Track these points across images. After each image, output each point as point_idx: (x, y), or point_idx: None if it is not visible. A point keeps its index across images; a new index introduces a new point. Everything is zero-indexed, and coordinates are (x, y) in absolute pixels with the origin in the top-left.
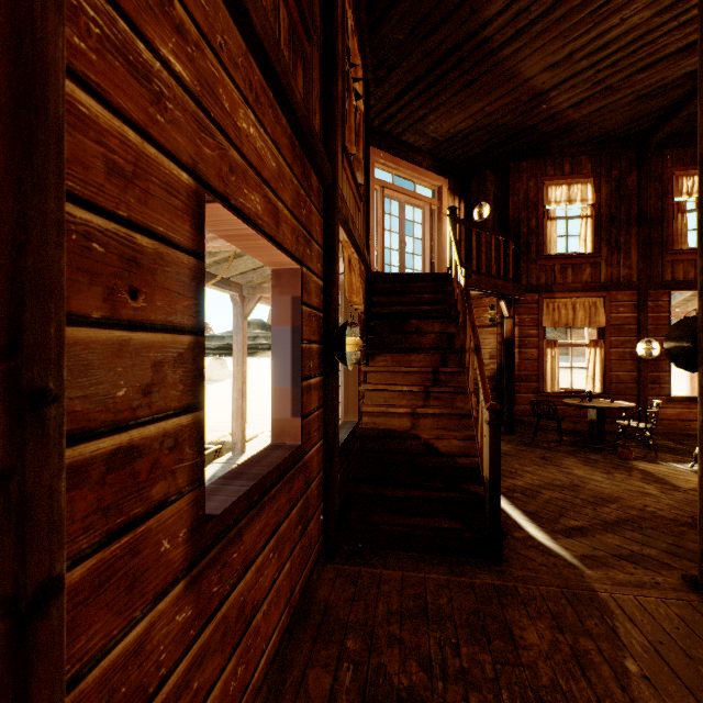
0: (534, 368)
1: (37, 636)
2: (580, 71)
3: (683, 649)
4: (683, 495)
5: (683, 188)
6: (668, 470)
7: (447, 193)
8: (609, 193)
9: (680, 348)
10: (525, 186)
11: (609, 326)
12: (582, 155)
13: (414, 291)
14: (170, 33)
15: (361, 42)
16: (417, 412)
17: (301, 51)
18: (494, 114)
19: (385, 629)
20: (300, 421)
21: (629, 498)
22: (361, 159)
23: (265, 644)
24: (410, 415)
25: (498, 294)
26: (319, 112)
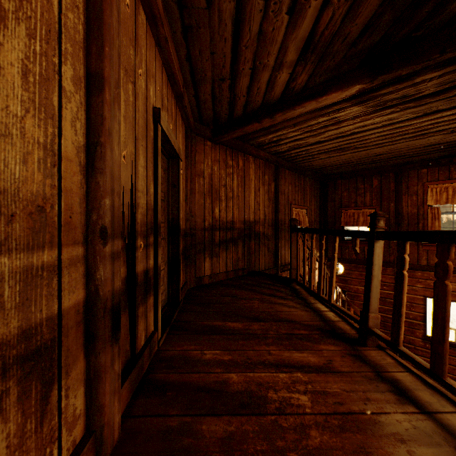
0: None
1: None
2: None
3: None
4: None
5: None
6: None
7: None
8: None
9: None
10: None
11: None
12: None
13: None
14: (418, 283)
15: None
16: None
17: None
18: None
19: None
20: None
21: None
22: None
23: (451, 373)
24: None
25: None
26: None
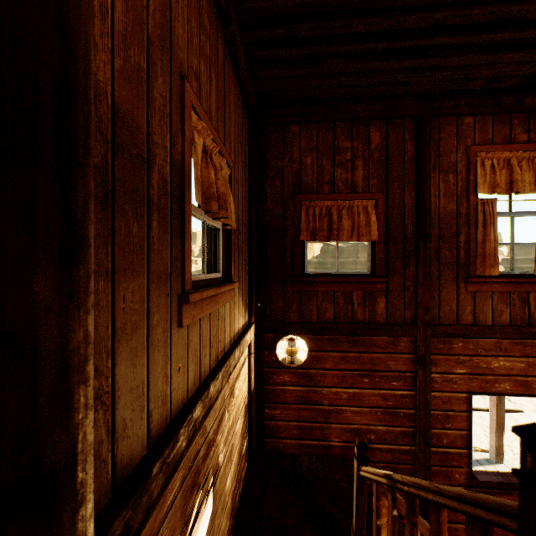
0: None
1: (427, 472)
2: None
3: None
4: None
5: None
6: None
7: None
8: None
9: None
10: None
11: None
12: None
13: None
14: (458, 365)
15: None
16: None
17: None
18: None
19: None
20: None
21: None
22: None
23: None
24: None
25: None
26: None
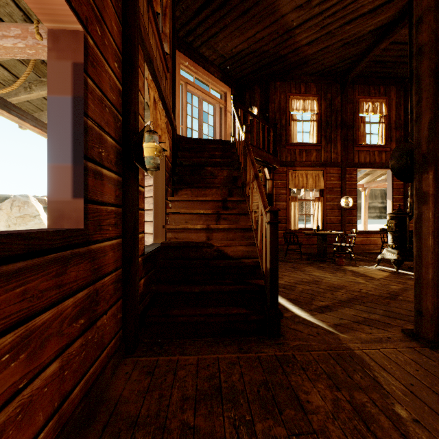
0: (284, 214)
1: None
2: (314, 16)
3: (429, 387)
4: (378, 282)
5: (364, 108)
6: (364, 269)
7: (230, 98)
8: (325, 108)
9: (401, 164)
10: (279, 98)
11: (325, 189)
12: (311, 82)
13: (209, 151)
14: None
15: None
16: (211, 228)
17: None
18: (261, 41)
19: (178, 419)
20: (82, 202)
21: (350, 285)
22: (167, 34)
23: None
24: (205, 231)
25: (263, 163)
26: None
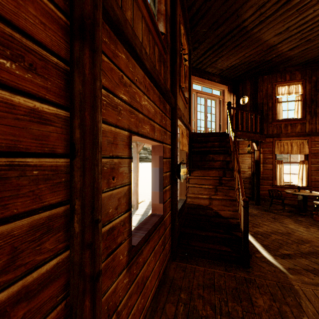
0: (270, 173)
1: (97, 286)
2: (293, 35)
3: None
4: None
5: None
6: None
7: (227, 92)
8: (310, 88)
9: None
10: (266, 87)
11: (310, 154)
12: (296, 71)
13: (211, 141)
14: (122, 88)
15: (187, 35)
16: (212, 197)
17: (163, 59)
18: (250, 57)
19: (196, 291)
20: (162, 205)
21: (316, 241)
22: (187, 87)
23: (150, 292)
24: (208, 199)
25: (251, 140)
26: (169, 78)
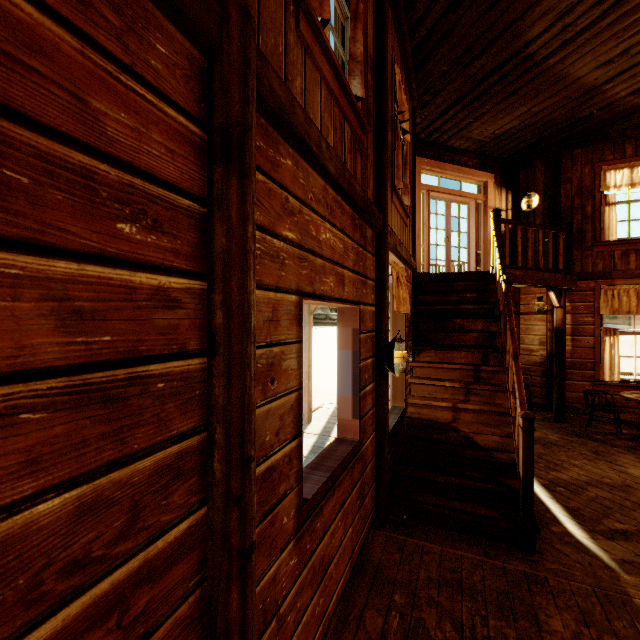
0: (589, 356)
1: (249, 569)
2: (639, 62)
3: None
4: None
5: None
6: None
7: (493, 187)
8: None
9: None
10: (579, 173)
11: None
12: None
13: (458, 290)
14: (287, 219)
15: (408, 80)
16: (458, 407)
17: (359, 144)
18: (542, 112)
19: (425, 592)
20: (358, 422)
21: None
22: (408, 184)
23: (335, 585)
24: (451, 409)
25: (546, 286)
26: (372, 176)
